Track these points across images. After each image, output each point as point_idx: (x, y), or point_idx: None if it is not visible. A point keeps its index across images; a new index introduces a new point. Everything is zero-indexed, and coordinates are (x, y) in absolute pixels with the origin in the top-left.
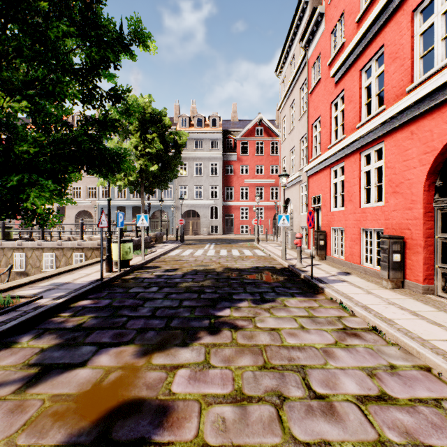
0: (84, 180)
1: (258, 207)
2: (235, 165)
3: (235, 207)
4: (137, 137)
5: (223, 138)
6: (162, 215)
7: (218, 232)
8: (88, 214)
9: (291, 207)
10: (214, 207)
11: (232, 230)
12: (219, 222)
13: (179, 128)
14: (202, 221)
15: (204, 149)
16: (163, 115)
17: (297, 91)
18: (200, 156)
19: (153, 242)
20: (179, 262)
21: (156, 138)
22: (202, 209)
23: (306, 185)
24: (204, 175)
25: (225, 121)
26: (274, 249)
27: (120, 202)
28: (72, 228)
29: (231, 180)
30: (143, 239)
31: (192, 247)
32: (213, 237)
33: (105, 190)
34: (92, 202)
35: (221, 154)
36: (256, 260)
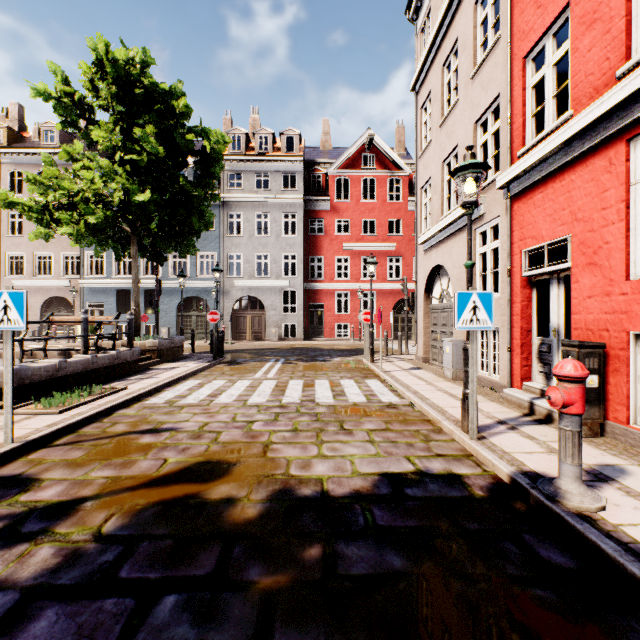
0: (57, 243)
1: (367, 291)
2: (327, 218)
3: (327, 292)
4: (106, 129)
5: (305, 172)
6: (198, 305)
7: (297, 336)
8: (65, 303)
9: (443, 286)
10: (292, 292)
11: (322, 331)
12: (299, 318)
13: (228, 153)
14: (269, 315)
15: (272, 189)
16: (176, 97)
17: (465, 15)
18: (265, 202)
19: (149, 360)
20: (137, 443)
21: (154, 138)
22: (269, 294)
23: (507, 220)
24: (272, 235)
25: (310, 149)
26: (415, 380)
27: (121, 281)
28: (35, 327)
29: (320, 245)
30: (9, 372)
31: (230, 372)
32: (286, 345)
33: (94, 260)
34: (72, 281)
35: (302, 199)
36: (381, 427)
